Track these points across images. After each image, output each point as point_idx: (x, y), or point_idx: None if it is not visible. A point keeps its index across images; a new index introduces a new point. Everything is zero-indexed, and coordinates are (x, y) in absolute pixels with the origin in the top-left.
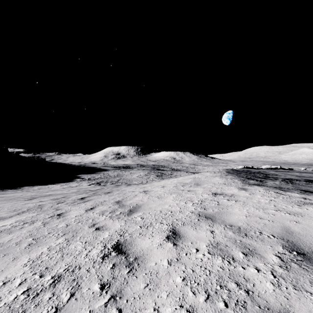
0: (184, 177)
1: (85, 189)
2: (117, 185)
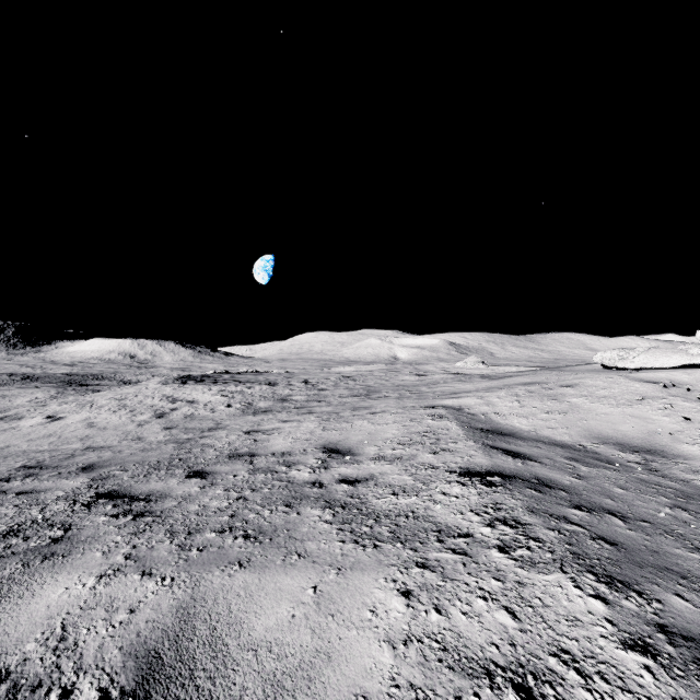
0: None
1: None
2: None
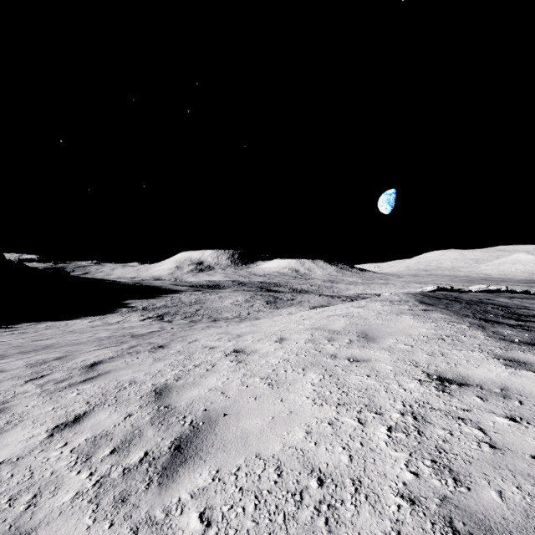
0: (323, 310)
1: (129, 329)
2: (193, 320)
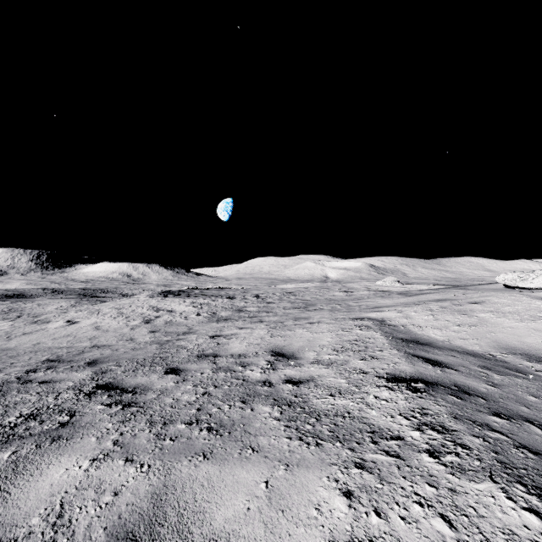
0: None
1: None
2: None
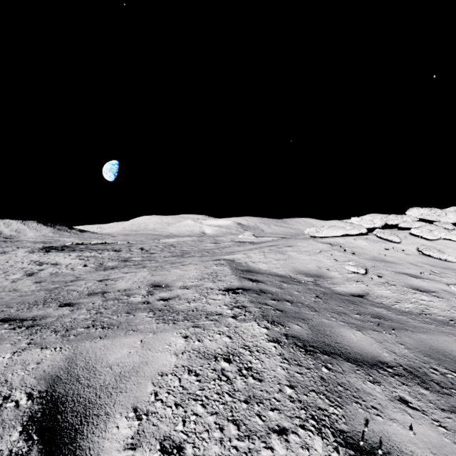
0: None
1: None
2: None
